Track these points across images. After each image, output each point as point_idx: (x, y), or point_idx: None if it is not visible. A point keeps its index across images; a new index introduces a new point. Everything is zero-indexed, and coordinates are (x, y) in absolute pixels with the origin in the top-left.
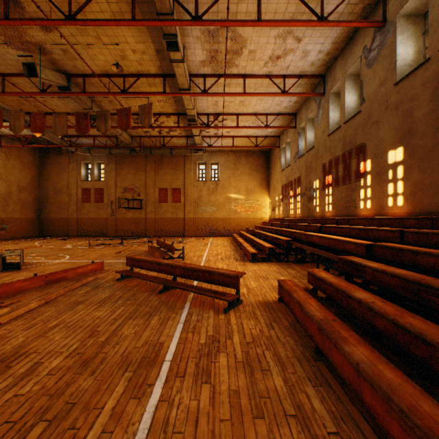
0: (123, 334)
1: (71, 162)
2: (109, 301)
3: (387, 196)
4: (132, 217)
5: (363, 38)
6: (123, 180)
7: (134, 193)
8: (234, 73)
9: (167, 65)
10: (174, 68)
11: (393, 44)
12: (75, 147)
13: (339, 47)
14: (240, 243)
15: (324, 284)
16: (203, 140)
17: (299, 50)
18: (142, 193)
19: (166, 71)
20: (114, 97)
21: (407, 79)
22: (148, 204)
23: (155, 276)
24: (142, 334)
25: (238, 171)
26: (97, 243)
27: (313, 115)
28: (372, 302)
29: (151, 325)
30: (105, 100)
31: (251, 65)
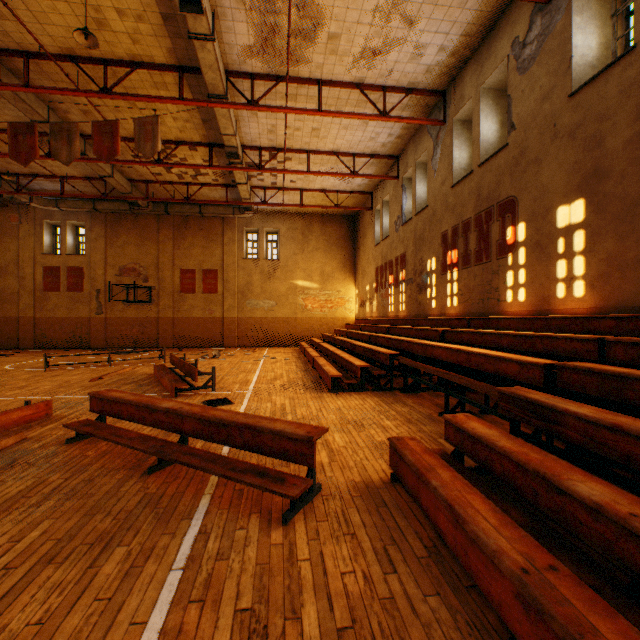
0: (4, 631)
1: (24, 221)
2: (21, 504)
3: (556, 281)
4: (134, 317)
5: (513, 26)
6: (119, 255)
7: (137, 276)
8: (304, 76)
9: (184, 48)
10: (197, 51)
11: (566, 29)
12: (29, 196)
13: (472, 44)
14: (312, 359)
15: (487, 450)
16: (253, 194)
17: (409, 42)
18: (152, 276)
19: (184, 61)
20: (90, 103)
21: (592, 86)
22: (162, 294)
23: (144, 435)
24: (59, 625)
25: (309, 245)
26: (64, 362)
27: (426, 158)
28: (632, 514)
29: (97, 584)
30: (75, 109)
31: (331, 63)
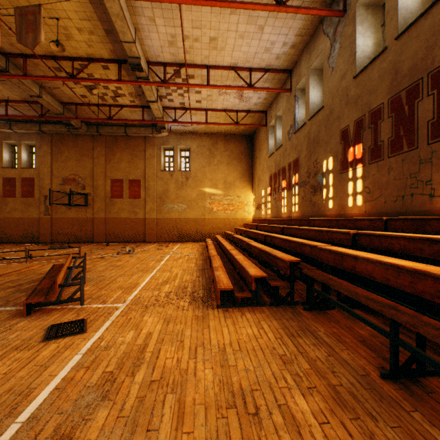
0: None
1: None
2: None
3: None
4: (74, 217)
5: None
6: (62, 168)
7: (77, 185)
8: None
9: None
10: None
11: None
12: None
13: None
14: (210, 258)
15: None
16: (167, 115)
17: None
18: (88, 185)
19: None
20: None
21: None
22: (96, 199)
23: None
24: None
25: (214, 159)
26: None
27: (320, 62)
28: None
29: None
30: None
31: None
